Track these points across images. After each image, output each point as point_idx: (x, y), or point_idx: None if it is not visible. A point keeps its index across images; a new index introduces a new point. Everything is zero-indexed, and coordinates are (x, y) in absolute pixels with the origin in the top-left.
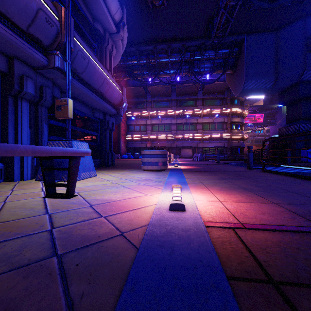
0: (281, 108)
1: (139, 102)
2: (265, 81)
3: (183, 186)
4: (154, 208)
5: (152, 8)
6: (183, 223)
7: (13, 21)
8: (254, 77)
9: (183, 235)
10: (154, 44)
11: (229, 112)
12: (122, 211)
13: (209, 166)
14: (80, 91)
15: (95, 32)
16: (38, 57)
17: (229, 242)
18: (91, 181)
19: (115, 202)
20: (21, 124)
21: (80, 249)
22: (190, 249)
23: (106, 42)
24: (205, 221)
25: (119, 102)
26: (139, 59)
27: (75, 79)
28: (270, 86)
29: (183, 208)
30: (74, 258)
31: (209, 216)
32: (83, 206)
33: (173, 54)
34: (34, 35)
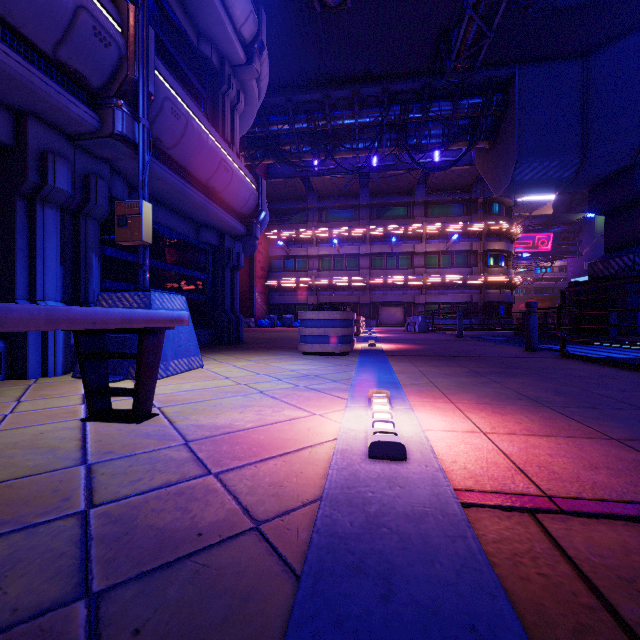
0: (590, 220)
1: (293, 210)
2: (559, 163)
3: (393, 392)
4: (331, 451)
5: (321, 12)
6: (407, 495)
7: (24, 34)
8: (536, 154)
9: (411, 534)
10: (324, 90)
11: (482, 231)
12: (257, 457)
13: (443, 345)
14: (169, 186)
15: (203, 64)
16: (79, 111)
17: (532, 556)
18: (191, 379)
19: (242, 433)
20: (42, 256)
21: (151, 574)
22: (436, 582)
23: (224, 83)
24: (459, 490)
25: (252, 210)
26: (293, 120)
27: (158, 161)
28: (571, 175)
29: (403, 453)
30: (130, 606)
31: (466, 474)
32: (168, 443)
33: (364, 110)
34: (70, 65)
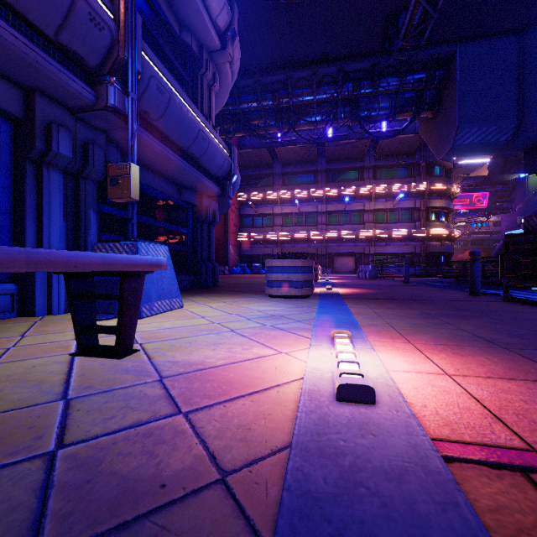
0: (523, 180)
1: (260, 175)
2: (496, 128)
3: (353, 332)
4: (299, 391)
5: (285, 4)
6: (382, 446)
7: (30, 20)
8: (475, 121)
9: (393, 497)
10: (287, 72)
11: (424, 190)
12: (226, 396)
13: (392, 290)
14: (155, 153)
15: (184, 50)
16: (77, 87)
17: None
18: (172, 318)
19: (213, 370)
20: (48, 212)
21: (105, 536)
22: None
23: (202, 66)
24: (436, 440)
25: (226, 174)
26: (260, 98)
27: (145, 131)
28: (508, 138)
29: (371, 396)
30: None
31: (439, 421)
32: (144, 379)
33: (321, 87)
34: (70, 47)
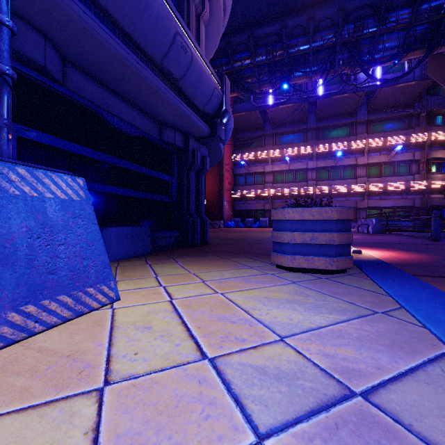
0: None
1: (252, 137)
2: None
3: None
4: None
5: None
6: None
7: None
8: None
9: None
10: (282, 20)
11: (424, 141)
12: None
13: None
14: (106, 51)
15: None
16: None
17: None
18: (4, 386)
19: None
20: None
21: None
22: None
23: None
24: None
25: (216, 110)
26: (254, 53)
27: (79, 2)
28: None
29: None
30: None
31: None
32: None
33: (318, 33)
34: None
